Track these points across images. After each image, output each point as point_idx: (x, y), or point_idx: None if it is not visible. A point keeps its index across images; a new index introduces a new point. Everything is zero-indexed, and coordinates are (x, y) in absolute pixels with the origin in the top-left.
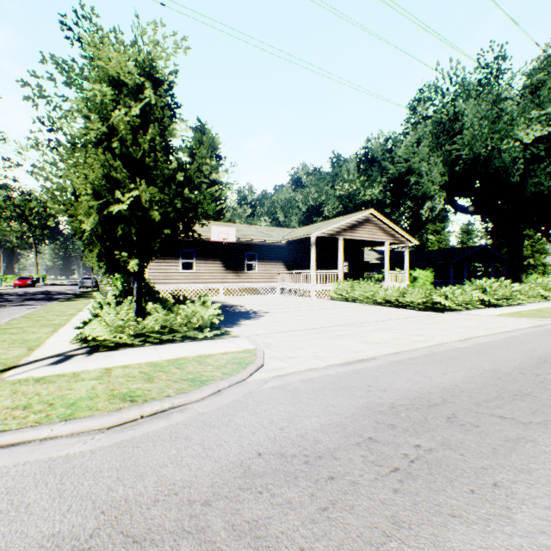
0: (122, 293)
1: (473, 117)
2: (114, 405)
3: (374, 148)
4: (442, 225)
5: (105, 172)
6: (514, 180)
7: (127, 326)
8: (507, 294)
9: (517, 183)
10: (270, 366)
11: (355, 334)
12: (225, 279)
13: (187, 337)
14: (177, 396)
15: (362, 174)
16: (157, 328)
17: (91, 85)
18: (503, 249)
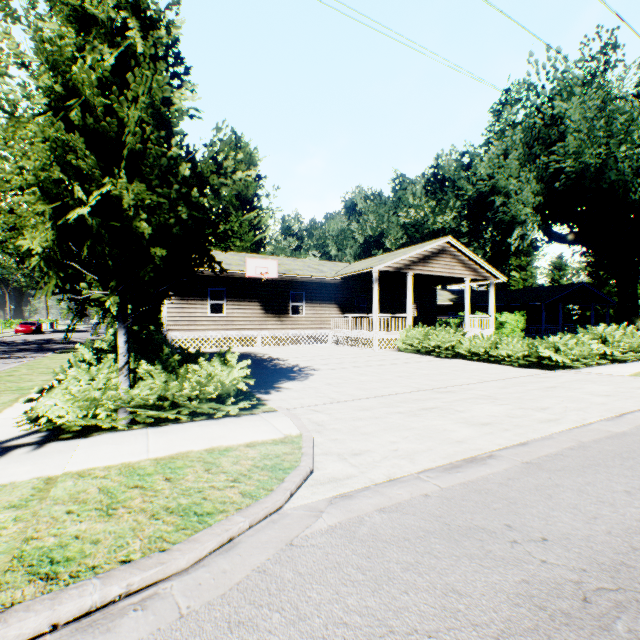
0: (111, 345)
1: (583, 116)
2: (2, 595)
3: (445, 166)
4: (527, 260)
5: (55, 153)
6: (635, 197)
7: (107, 398)
8: (635, 346)
9: (639, 202)
10: (325, 472)
11: (446, 407)
12: (265, 325)
13: (200, 413)
14: (143, 562)
15: (430, 198)
16: (153, 401)
17: (43, 23)
18: (604, 288)
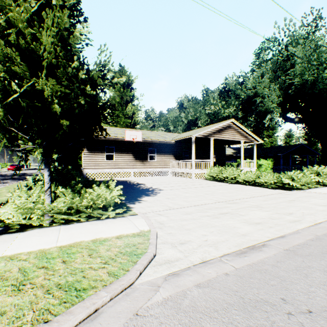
0: None
1: (304, 54)
2: None
3: (229, 83)
4: (272, 132)
5: None
6: None
7: (37, 208)
8: None
9: None
10: (162, 256)
11: (234, 212)
12: (135, 166)
13: (93, 216)
14: None
15: (222, 100)
16: (64, 209)
17: None
18: (313, 146)
